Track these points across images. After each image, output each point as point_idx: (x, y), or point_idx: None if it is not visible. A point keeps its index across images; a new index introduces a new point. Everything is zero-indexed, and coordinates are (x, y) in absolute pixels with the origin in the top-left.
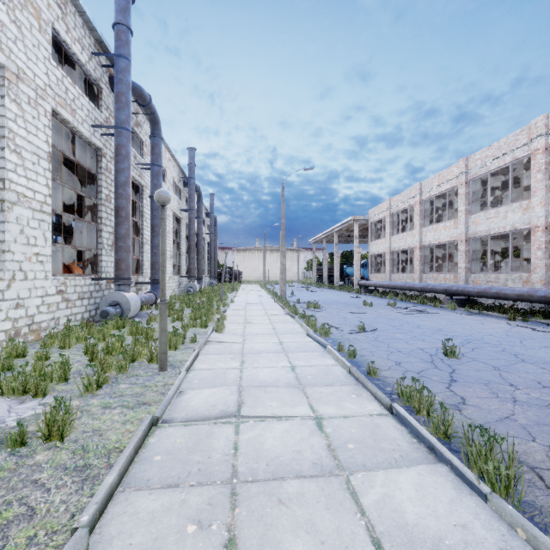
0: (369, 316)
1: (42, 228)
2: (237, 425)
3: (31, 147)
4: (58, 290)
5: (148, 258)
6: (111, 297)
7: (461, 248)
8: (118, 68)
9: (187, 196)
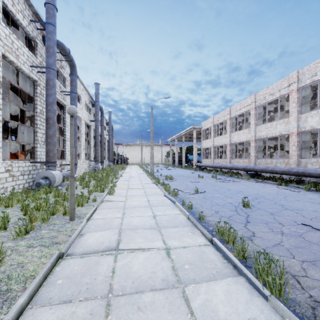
0: (201, 184)
1: None
2: (116, 256)
3: None
4: (6, 169)
5: (68, 149)
6: (43, 174)
7: (252, 145)
8: (47, 31)
9: (94, 112)
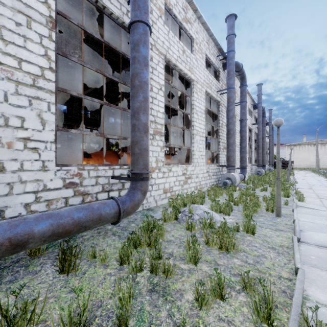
0: None
1: (202, 143)
2: None
3: (200, 110)
4: (206, 170)
5: (237, 154)
6: (226, 175)
7: None
8: (229, 58)
9: (255, 114)
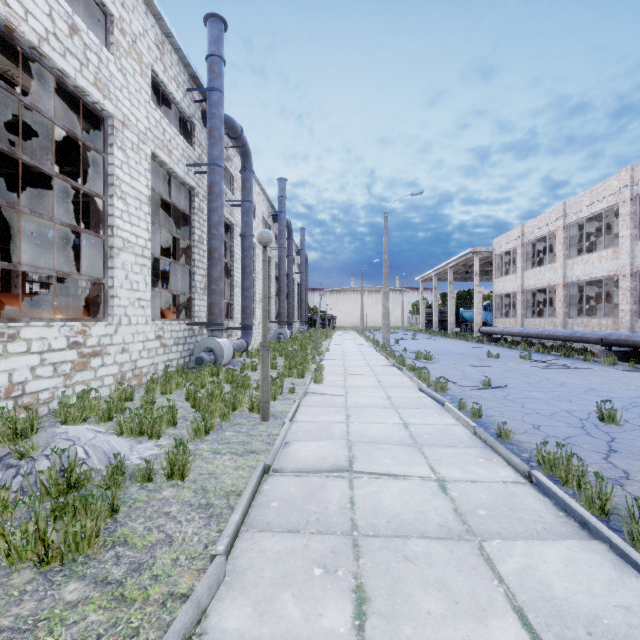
0: (496, 370)
1: (143, 272)
2: (350, 480)
3: (134, 192)
4: (156, 335)
5: (238, 301)
6: (205, 343)
7: (624, 285)
8: (211, 102)
9: (277, 232)
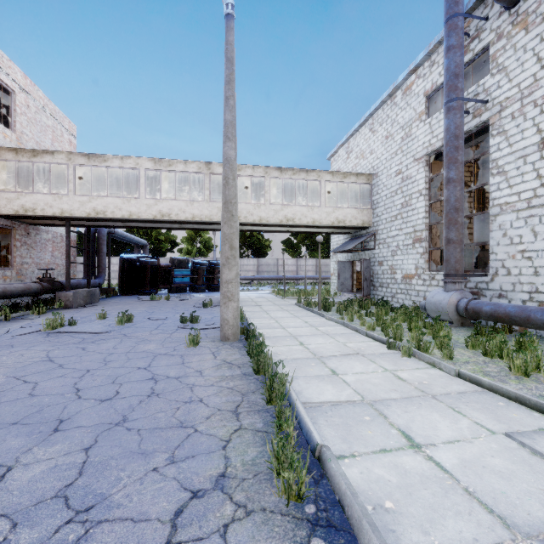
0: None
1: None
2: (491, 431)
3: None
4: None
5: None
6: None
7: None
8: None
9: None
